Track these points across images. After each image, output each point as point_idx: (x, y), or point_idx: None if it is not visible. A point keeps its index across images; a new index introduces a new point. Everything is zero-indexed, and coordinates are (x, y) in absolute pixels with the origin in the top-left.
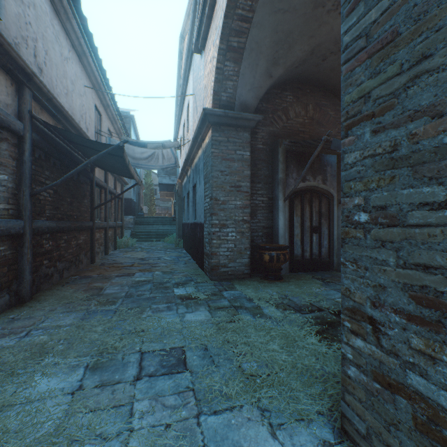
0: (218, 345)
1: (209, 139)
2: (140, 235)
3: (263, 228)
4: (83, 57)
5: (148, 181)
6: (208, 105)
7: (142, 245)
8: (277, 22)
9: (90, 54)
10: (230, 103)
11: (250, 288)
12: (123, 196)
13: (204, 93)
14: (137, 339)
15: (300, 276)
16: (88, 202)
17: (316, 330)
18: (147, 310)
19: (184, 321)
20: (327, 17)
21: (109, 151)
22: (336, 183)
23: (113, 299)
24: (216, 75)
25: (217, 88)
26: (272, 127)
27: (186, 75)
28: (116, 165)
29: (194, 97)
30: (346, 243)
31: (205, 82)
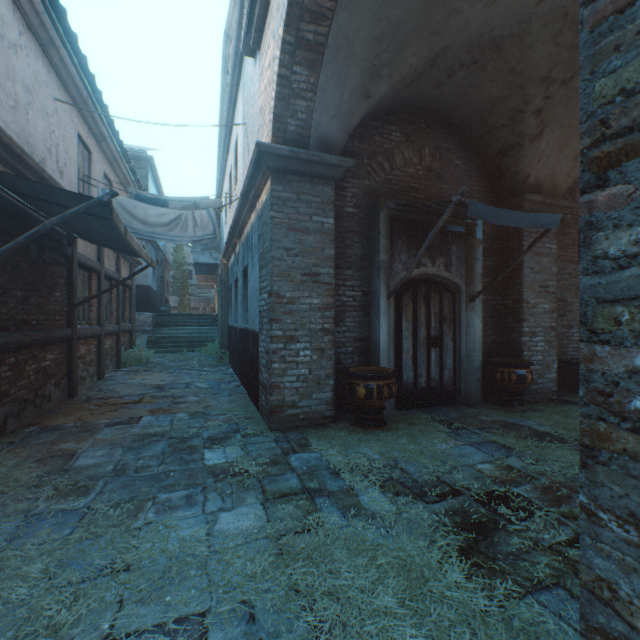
0: (278, 603)
1: (267, 195)
2: (162, 342)
3: (355, 341)
4: (50, 49)
5: (179, 259)
6: (265, 140)
7: (165, 360)
8: (380, 3)
9: (64, 45)
10: (301, 136)
11: (335, 446)
12: (134, 283)
13: (259, 120)
14: (111, 595)
15: (413, 417)
16: (62, 296)
17: (458, 546)
18: (146, 507)
19: (215, 535)
20: (460, 1)
21: (82, 211)
22: (466, 269)
23: (87, 482)
24: (279, 88)
25: (280, 110)
26: (369, 180)
27: (233, 94)
28: (108, 234)
29: (245, 128)
30: (598, 461)
31: (261, 101)
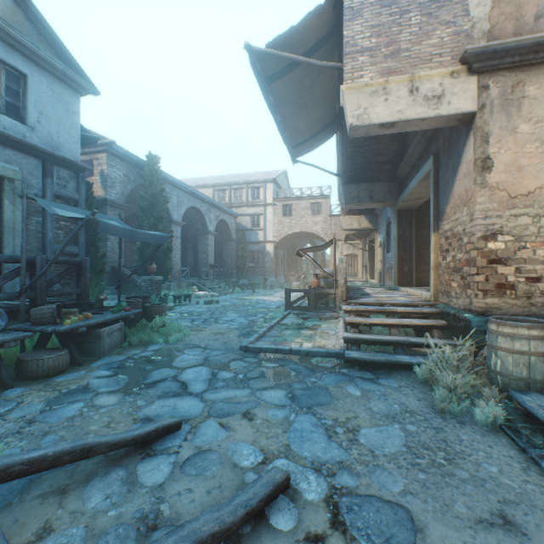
0: None
1: None
2: None
3: None
4: None
5: None
6: None
7: None
8: None
9: None
10: None
11: None
12: None
13: None
14: None
15: None
16: None
17: None
18: None
19: None
20: None
21: None
22: None
23: None
24: None
25: None
26: None
27: None
28: None
29: None
30: None
31: None
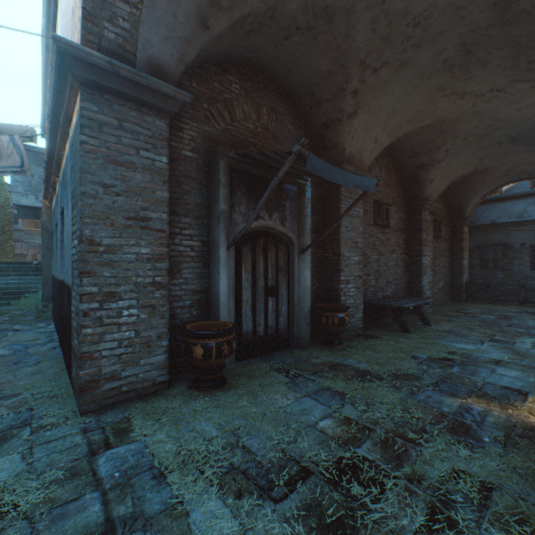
0: None
1: (77, 115)
2: None
3: (194, 293)
4: None
5: None
6: None
7: None
8: None
9: None
10: (124, 50)
11: (165, 426)
12: None
13: (71, 25)
14: None
15: (253, 368)
16: None
17: None
18: None
19: None
20: None
21: None
22: (298, 225)
23: None
24: None
25: (92, 5)
26: (209, 126)
27: (52, 9)
28: None
29: None
30: None
31: (73, 1)
